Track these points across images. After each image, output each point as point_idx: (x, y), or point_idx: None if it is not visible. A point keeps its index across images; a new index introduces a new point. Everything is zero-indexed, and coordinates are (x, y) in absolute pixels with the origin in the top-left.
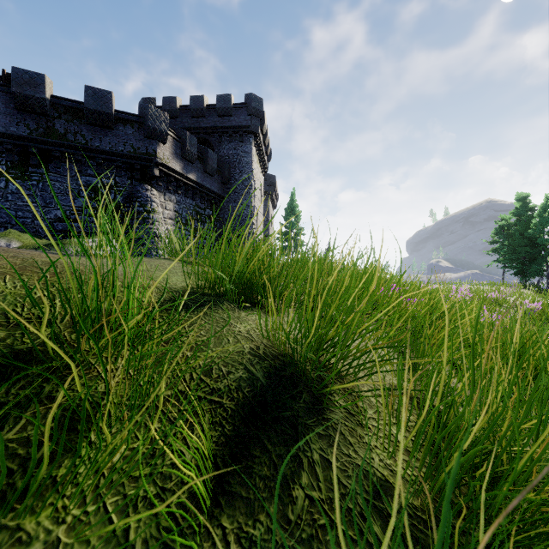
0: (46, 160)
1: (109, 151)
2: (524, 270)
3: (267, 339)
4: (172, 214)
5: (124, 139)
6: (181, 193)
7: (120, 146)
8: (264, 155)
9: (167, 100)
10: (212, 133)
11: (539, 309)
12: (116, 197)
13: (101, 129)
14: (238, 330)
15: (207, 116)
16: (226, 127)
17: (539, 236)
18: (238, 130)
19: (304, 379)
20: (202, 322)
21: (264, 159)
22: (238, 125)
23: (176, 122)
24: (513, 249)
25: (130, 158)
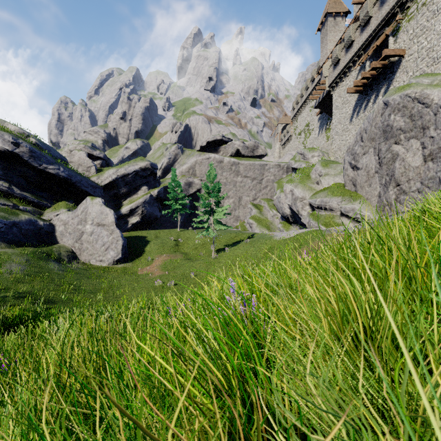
0: None
1: None
2: None
3: None
4: None
5: None
6: None
7: None
8: None
9: None
10: None
11: None
12: None
13: None
14: None
15: None
16: None
17: None
18: None
19: None
20: None
21: None
22: None
23: None
24: None
25: None
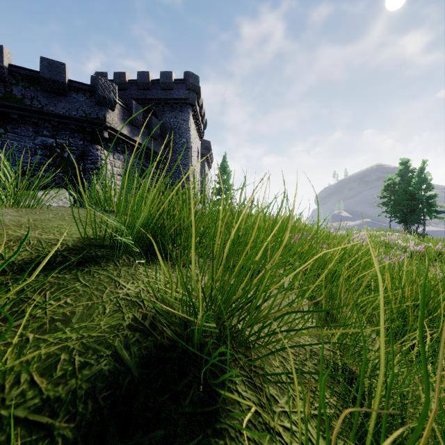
0: (5, 122)
1: (63, 115)
2: (406, 219)
3: (162, 302)
4: (121, 171)
5: (77, 105)
6: (128, 153)
7: (73, 111)
8: (200, 124)
9: (117, 75)
10: (156, 103)
11: (422, 251)
12: (69, 155)
13: (56, 95)
14: (126, 292)
15: (151, 89)
16: (167, 99)
17: (418, 192)
18: (178, 102)
19: (199, 359)
20: (75, 285)
21: (200, 127)
22: (178, 98)
23: (125, 93)
24: (398, 202)
25: (82, 122)
